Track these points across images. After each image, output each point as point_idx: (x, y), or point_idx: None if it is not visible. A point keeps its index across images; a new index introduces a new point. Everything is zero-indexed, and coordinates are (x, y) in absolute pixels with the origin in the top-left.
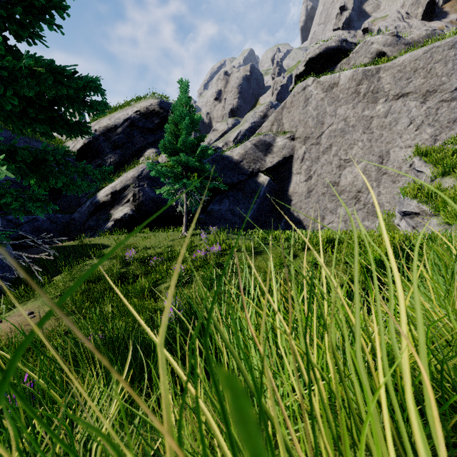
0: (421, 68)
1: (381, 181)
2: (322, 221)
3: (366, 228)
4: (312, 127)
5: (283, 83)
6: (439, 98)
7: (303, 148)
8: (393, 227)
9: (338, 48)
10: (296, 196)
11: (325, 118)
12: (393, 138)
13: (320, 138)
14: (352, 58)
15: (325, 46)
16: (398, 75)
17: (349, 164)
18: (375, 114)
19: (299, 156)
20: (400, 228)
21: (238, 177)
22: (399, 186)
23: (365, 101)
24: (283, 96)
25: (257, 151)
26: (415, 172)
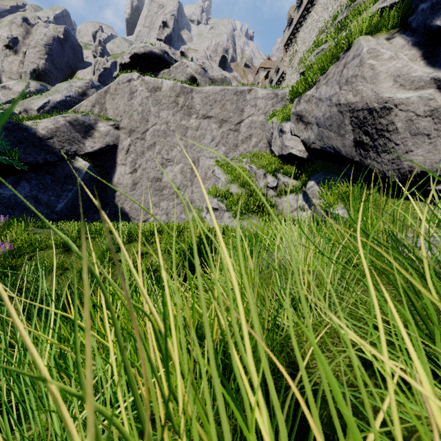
0: (219, 101)
1: (194, 181)
2: (147, 213)
3: (183, 220)
4: (137, 121)
5: (106, 66)
6: (229, 127)
7: (129, 140)
8: (202, 219)
9: (161, 57)
10: (121, 187)
11: (149, 116)
12: (202, 149)
13: (145, 134)
14: (172, 71)
15: (149, 49)
16: (205, 100)
17: (170, 164)
18: (190, 126)
19: (124, 146)
20: (206, 220)
21: (45, 156)
22: (206, 187)
23: (182, 112)
24: (107, 80)
25: (73, 131)
26: (216, 178)
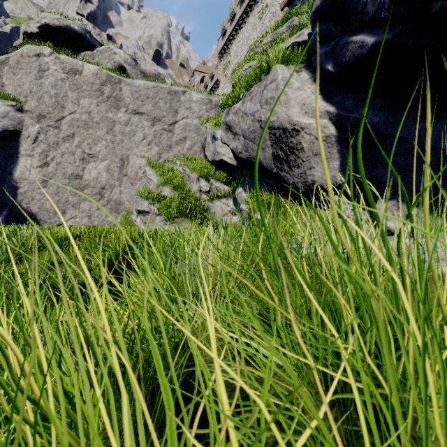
0: (151, 98)
1: (123, 181)
2: (63, 215)
3: (110, 223)
4: (49, 106)
5: (4, 29)
6: (162, 127)
7: (37, 126)
8: (131, 223)
9: (82, 36)
10: (26, 183)
11: (66, 102)
12: (132, 146)
13: (60, 123)
14: (97, 55)
15: (66, 23)
16: (135, 94)
17: (94, 159)
18: (118, 120)
19: (31, 134)
20: (137, 224)
21: None
22: (136, 188)
23: (109, 104)
24: (5, 47)
25: None
26: (147, 179)
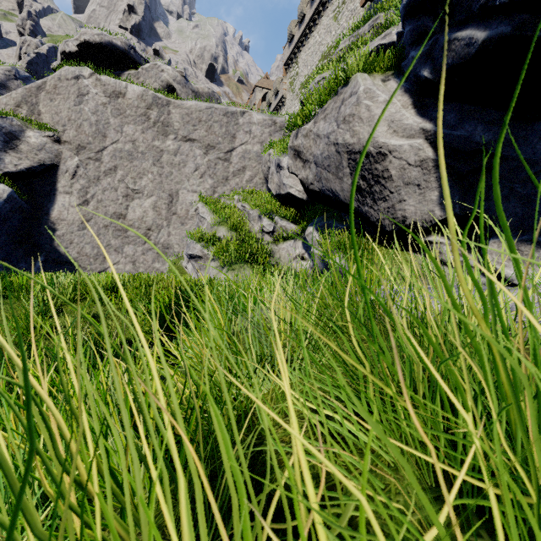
0: (204, 121)
1: (171, 221)
2: (104, 261)
3: (157, 270)
4: (90, 135)
5: (40, 50)
6: (217, 155)
7: (76, 159)
8: (181, 269)
9: (125, 52)
10: (64, 224)
11: (108, 130)
12: (182, 180)
13: (101, 154)
14: (142, 74)
15: (108, 39)
16: (186, 117)
17: (138, 196)
18: (166, 149)
19: (69, 168)
20: (188, 271)
21: None
22: (187, 228)
23: (155, 130)
24: (42, 70)
25: None
26: (200, 217)
